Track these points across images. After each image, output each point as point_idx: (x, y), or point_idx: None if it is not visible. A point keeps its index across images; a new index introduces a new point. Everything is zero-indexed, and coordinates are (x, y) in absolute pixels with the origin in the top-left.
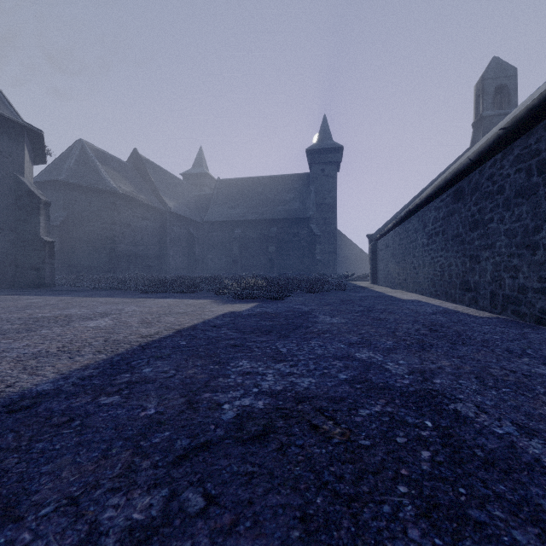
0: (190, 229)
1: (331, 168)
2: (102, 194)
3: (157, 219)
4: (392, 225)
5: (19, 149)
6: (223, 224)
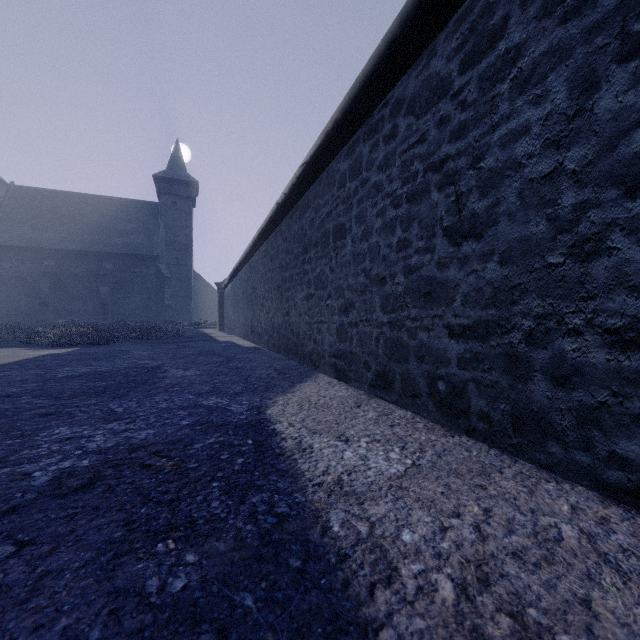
0: None
1: (185, 203)
2: None
3: None
4: (229, 278)
5: None
6: (23, 252)
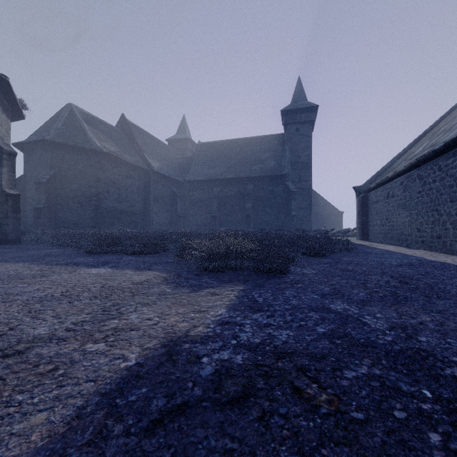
0: (173, 188)
1: (305, 127)
2: (88, 153)
3: (141, 178)
4: (408, 167)
5: None
6: (203, 183)
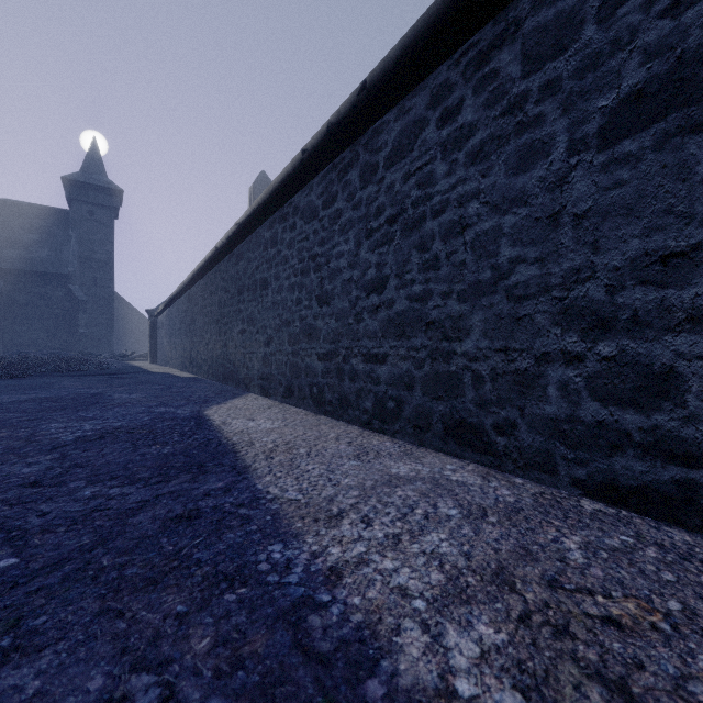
0: None
1: (105, 213)
2: None
3: None
4: (164, 306)
5: None
6: None
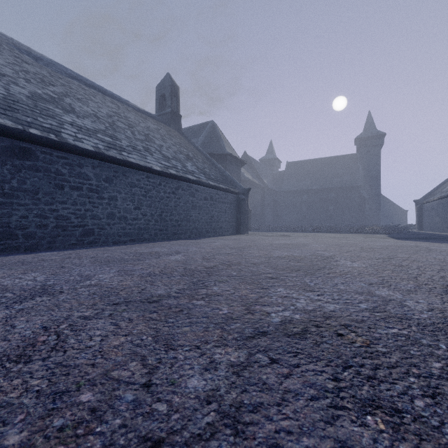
0: (274, 197)
1: (375, 149)
2: (242, 182)
3: (260, 192)
4: (437, 198)
5: (239, 171)
6: (294, 192)
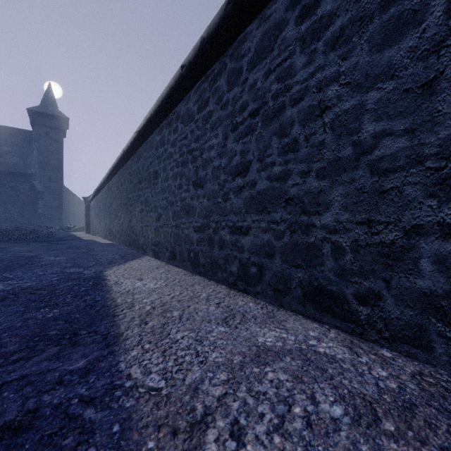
0: None
1: (56, 133)
2: None
3: None
4: (93, 195)
5: None
6: None
